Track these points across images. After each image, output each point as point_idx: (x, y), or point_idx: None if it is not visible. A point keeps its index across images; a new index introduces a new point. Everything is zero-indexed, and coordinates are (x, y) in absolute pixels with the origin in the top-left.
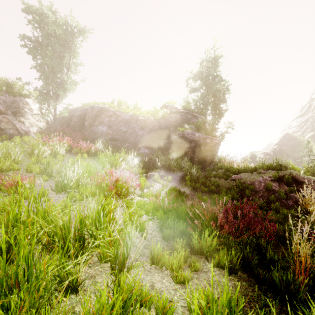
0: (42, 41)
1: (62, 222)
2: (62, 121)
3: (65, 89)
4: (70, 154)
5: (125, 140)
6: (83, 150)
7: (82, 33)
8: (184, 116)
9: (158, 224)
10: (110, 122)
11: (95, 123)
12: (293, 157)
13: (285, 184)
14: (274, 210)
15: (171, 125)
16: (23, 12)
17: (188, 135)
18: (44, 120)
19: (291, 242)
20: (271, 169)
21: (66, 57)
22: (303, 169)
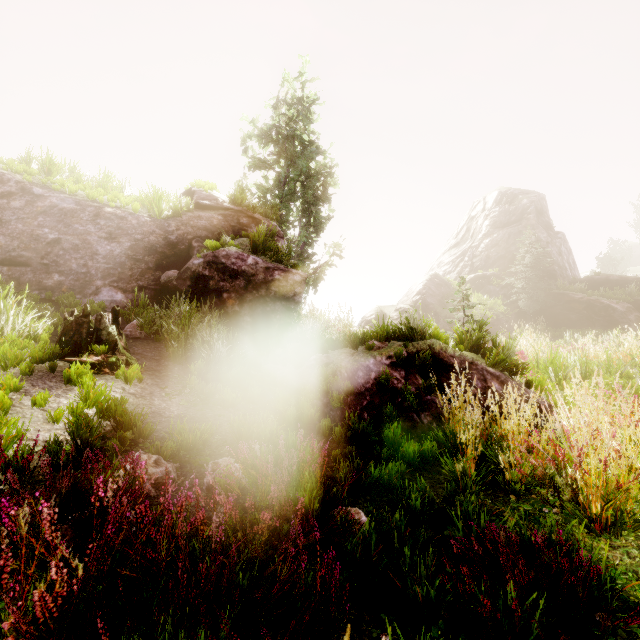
0: None
1: None
2: None
3: None
4: None
5: (51, 265)
6: None
7: None
8: (233, 219)
9: None
10: (4, 211)
11: None
12: (444, 317)
13: (419, 372)
14: (389, 445)
15: (194, 235)
16: None
17: (228, 258)
18: None
19: (403, 590)
20: (396, 337)
21: None
22: (454, 336)
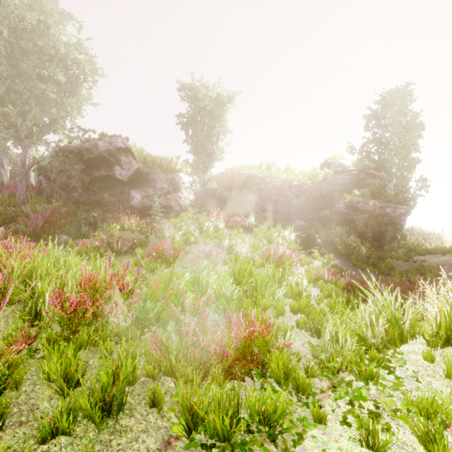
0: (195, 117)
1: (263, 275)
2: (207, 191)
3: (213, 159)
4: (226, 228)
5: (276, 211)
6: (238, 225)
7: (232, 99)
8: (355, 177)
9: (319, 290)
10: (259, 190)
11: (243, 193)
12: None
13: None
14: None
15: (335, 190)
16: (179, 91)
17: (358, 204)
18: (193, 192)
19: None
20: None
21: (216, 129)
22: None
